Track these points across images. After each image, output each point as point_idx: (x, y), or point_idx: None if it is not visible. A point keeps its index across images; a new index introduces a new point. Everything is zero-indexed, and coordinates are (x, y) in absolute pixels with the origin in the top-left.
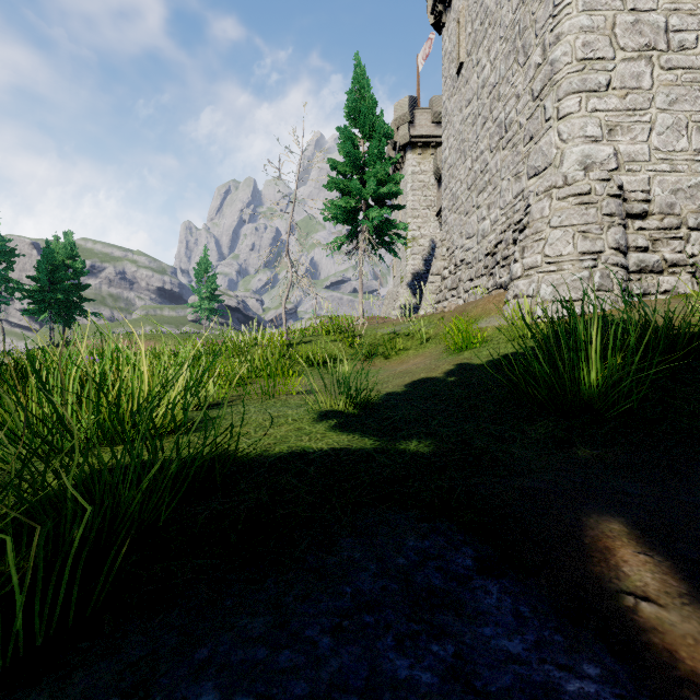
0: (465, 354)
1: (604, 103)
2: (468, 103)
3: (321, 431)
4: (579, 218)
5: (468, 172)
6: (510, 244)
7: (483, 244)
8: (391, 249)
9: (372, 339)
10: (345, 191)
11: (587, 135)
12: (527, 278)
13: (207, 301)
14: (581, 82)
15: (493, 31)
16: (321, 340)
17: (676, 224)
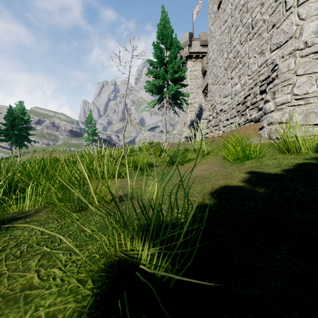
0: (248, 163)
1: None
2: (225, 22)
3: None
4: None
5: (225, 60)
6: (257, 94)
7: (236, 98)
8: (180, 107)
9: (172, 153)
10: (156, 77)
11: None
12: (280, 111)
13: (91, 135)
14: None
15: None
16: (142, 154)
17: None
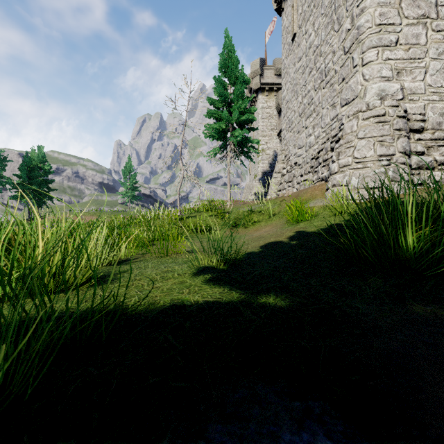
0: (301, 225)
1: (394, 54)
2: (299, 59)
3: (198, 284)
4: (377, 132)
5: (299, 104)
6: (328, 151)
7: (310, 152)
8: (248, 156)
9: (236, 215)
10: (218, 119)
11: (383, 76)
12: (342, 173)
13: (130, 190)
14: (378, 40)
15: (317, 10)
16: (202, 215)
17: (443, 136)
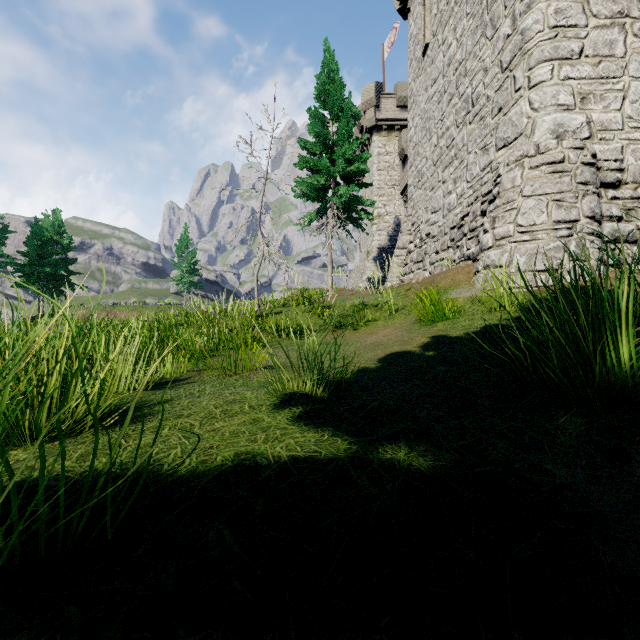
0: (439, 326)
1: (576, 71)
2: (434, 82)
3: (281, 424)
4: (552, 186)
5: (434, 148)
6: (478, 216)
7: (449, 217)
8: (358, 225)
9: (341, 310)
10: (314, 170)
11: (560, 103)
12: (499, 248)
13: (187, 274)
14: (553, 50)
15: (460, 8)
16: (291, 311)
17: None
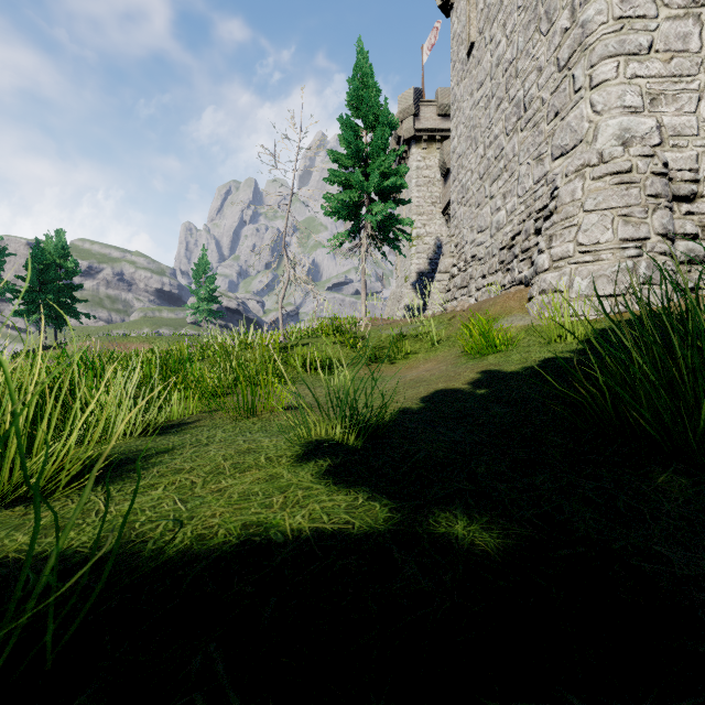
0: (489, 359)
1: (645, 68)
2: (480, 85)
3: (305, 482)
4: (618, 199)
5: (480, 160)
6: (531, 234)
7: (498, 237)
8: (395, 246)
9: (376, 341)
10: (346, 185)
11: (626, 105)
12: (557, 270)
13: (205, 302)
14: (618, 44)
15: (510, 1)
16: (320, 342)
17: None
